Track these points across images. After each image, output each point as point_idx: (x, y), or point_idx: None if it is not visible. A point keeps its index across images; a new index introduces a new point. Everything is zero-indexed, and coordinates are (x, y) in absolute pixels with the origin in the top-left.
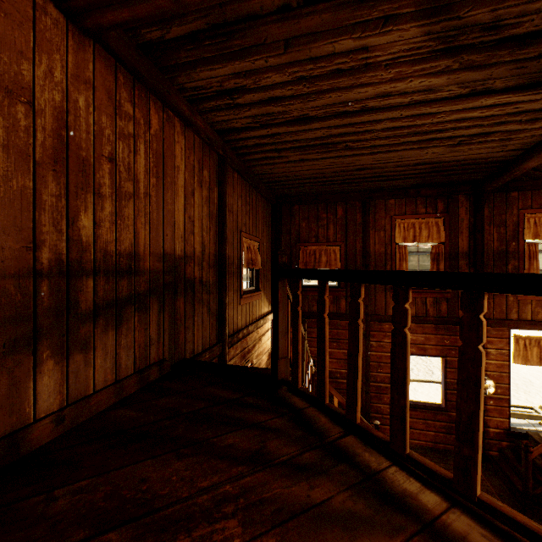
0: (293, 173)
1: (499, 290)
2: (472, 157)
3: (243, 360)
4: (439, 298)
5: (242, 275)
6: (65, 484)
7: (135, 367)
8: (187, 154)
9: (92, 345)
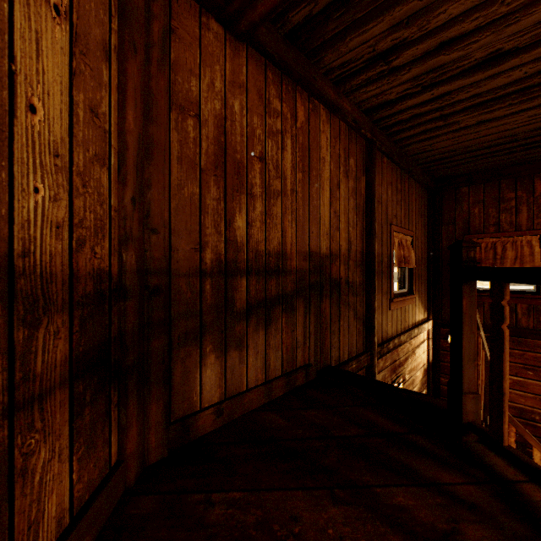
0: (463, 144)
1: None
2: None
3: (393, 374)
4: None
5: (392, 275)
6: (221, 489)
7: (282, 369)
8: (332, 143)
9: (245, 343)
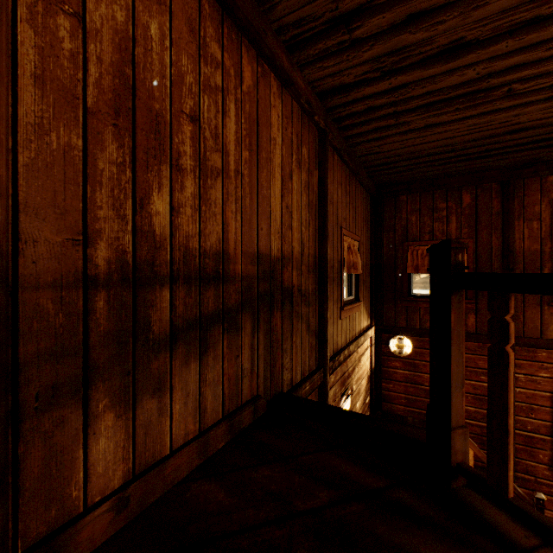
0: (409, 149)
1: None
2: None
3: (343, 387)
4: None
5: (342, 282)
6: None
7: (223, 410)
8: (284, 124)
9: (168, 384)
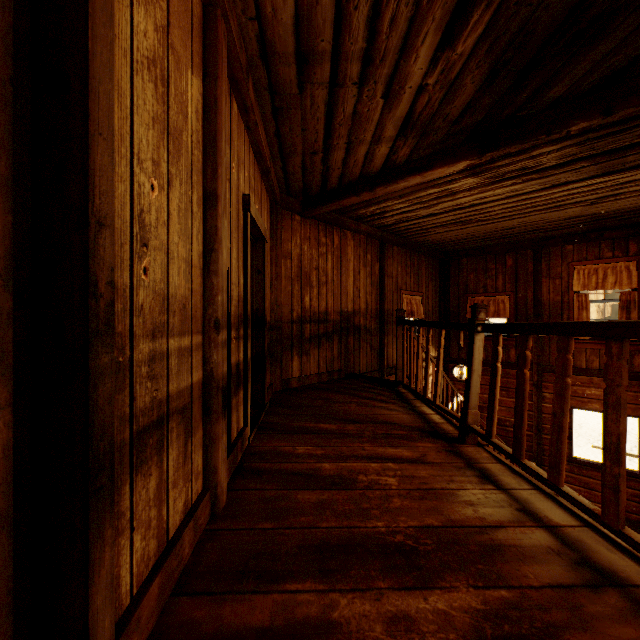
0: (446, 238)
1: (443, 328)
2: (629, 207)
3: None
4: (630, 351)
5: None
6: (304, 393)
7: (326, 369)
8: (355, 249)
9: (309, 353)
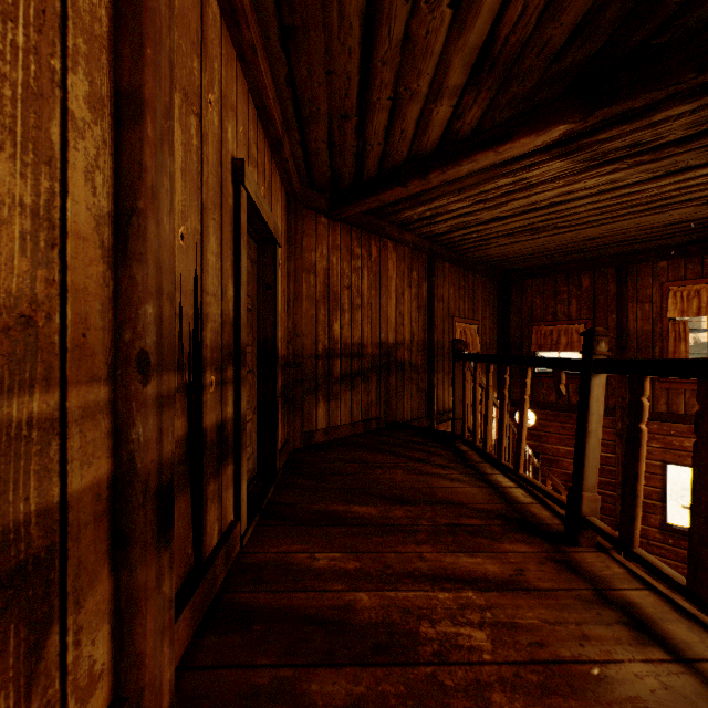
0: (510, 252)
1: (530, 365)
2: None
3: None
4: None
5: None
6: (332, 452)
7: (361, 418)
8: (398, 265)
9: (339, 397)
